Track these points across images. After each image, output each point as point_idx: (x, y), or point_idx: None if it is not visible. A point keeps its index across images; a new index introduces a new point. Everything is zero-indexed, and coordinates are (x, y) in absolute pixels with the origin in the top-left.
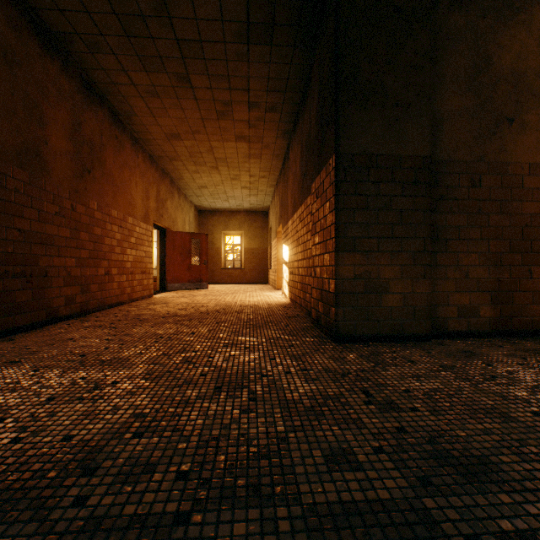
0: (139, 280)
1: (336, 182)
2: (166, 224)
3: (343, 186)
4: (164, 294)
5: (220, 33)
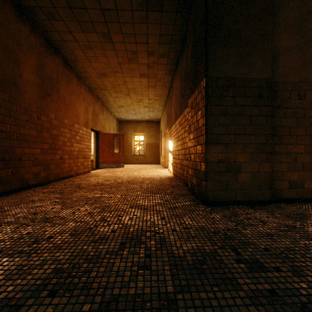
0: (82, 162)
1: (206, 97)
2: (99, 129)
3: (211, 99)
4: (97, 170)
5: (129, 3)
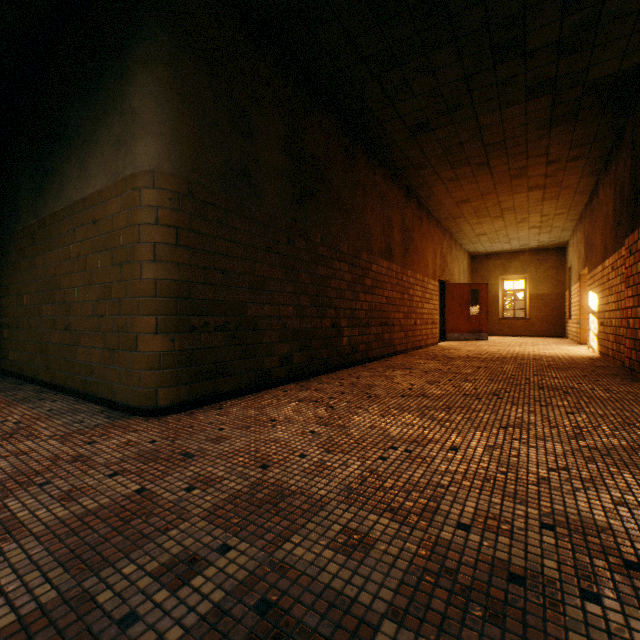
0: (430, 329)
1: None
2: (446, 278)
3: None
4: (444, 342)
5: (523, 131)
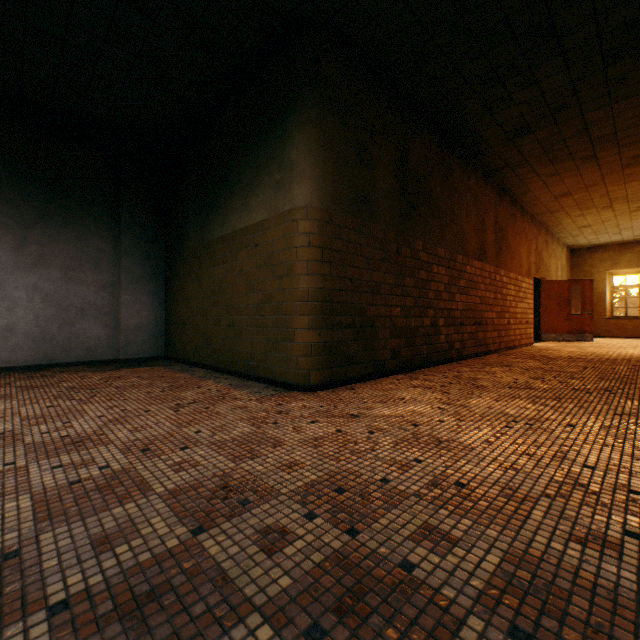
0: (523, 329)
1: None
2: (541, 275)
3: None
4: (539, 343)
5: (638, 121)
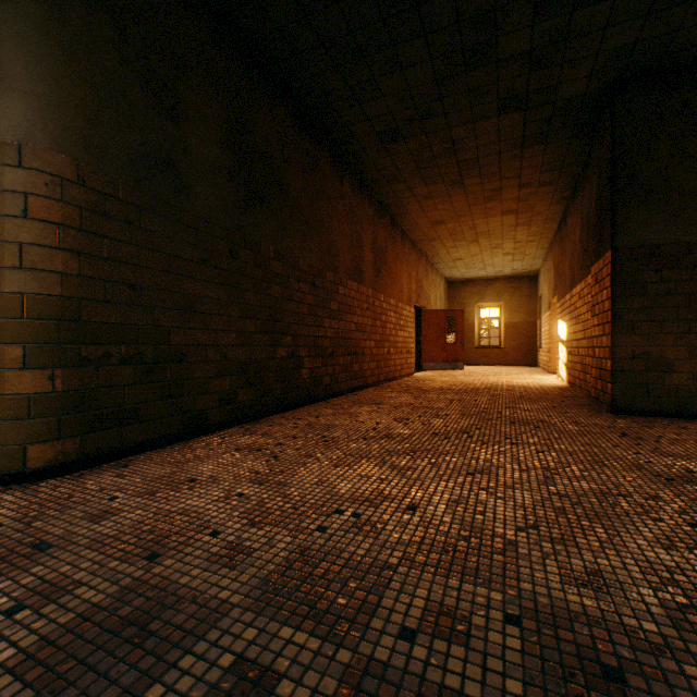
0: (405, 359)
1: (611, 274)
2: (422, 304)
3: (619, 277)
4: (420, 373)
5: (496, 149)
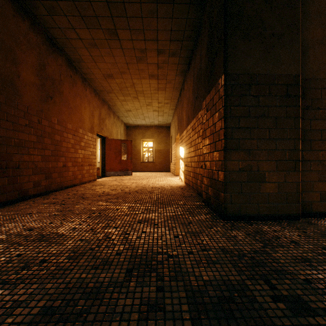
0: (87, 170)
1: (224, 96)
2: (105, 134)
3: (230, 99)
4: (103, 178)
5: None
